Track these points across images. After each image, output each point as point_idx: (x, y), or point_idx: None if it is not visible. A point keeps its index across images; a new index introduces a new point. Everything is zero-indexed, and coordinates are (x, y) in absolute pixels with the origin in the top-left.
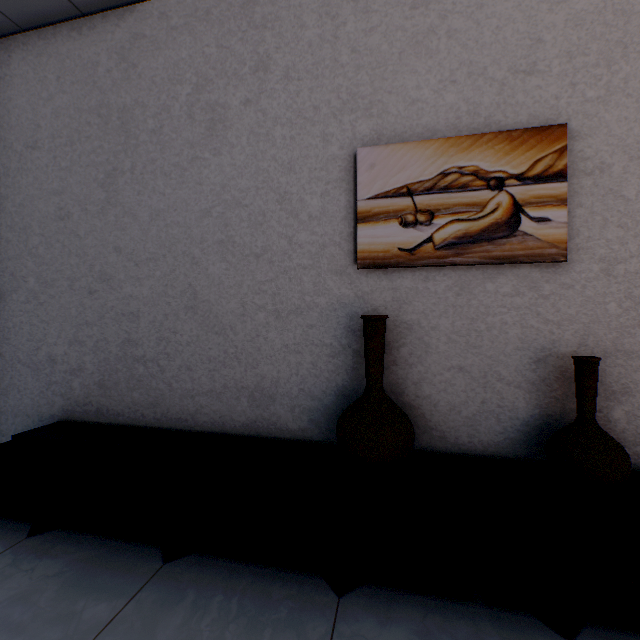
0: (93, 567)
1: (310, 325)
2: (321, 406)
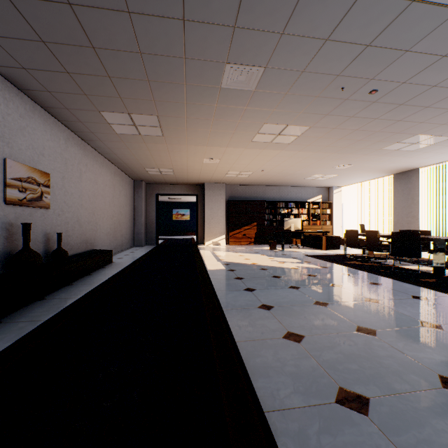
0: None
1: None
2: None
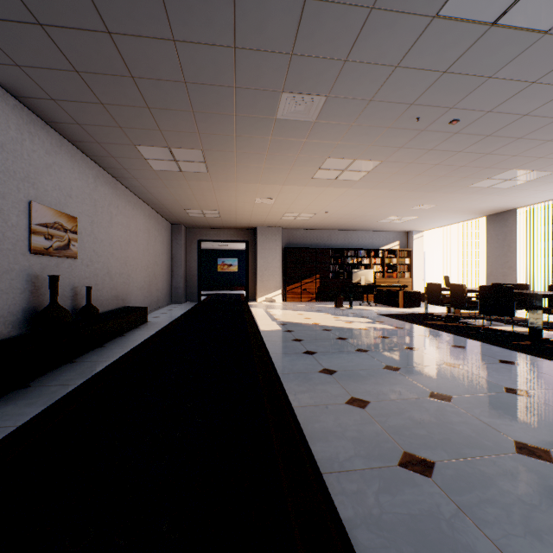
0: (19, 399)
1: (13, 279)
2: (18, 318)
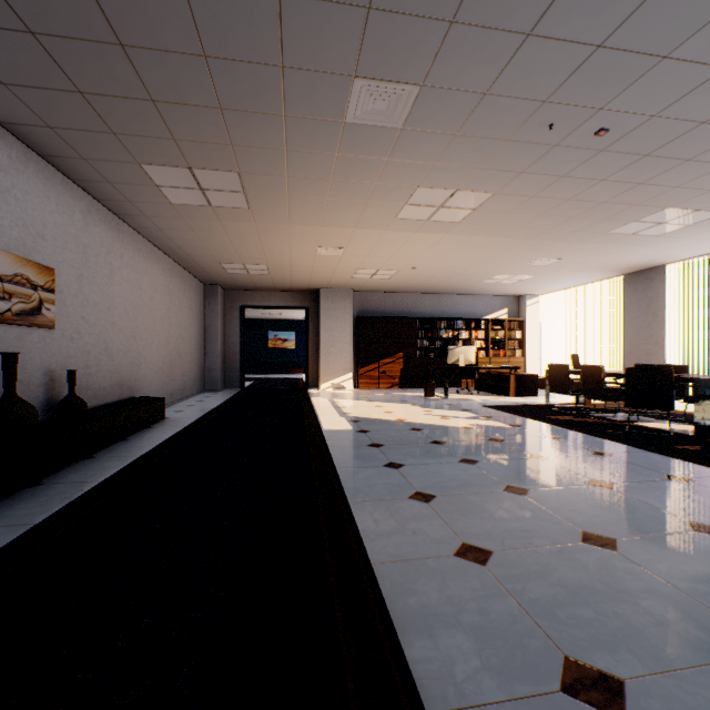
0: None
1: None
2: None
